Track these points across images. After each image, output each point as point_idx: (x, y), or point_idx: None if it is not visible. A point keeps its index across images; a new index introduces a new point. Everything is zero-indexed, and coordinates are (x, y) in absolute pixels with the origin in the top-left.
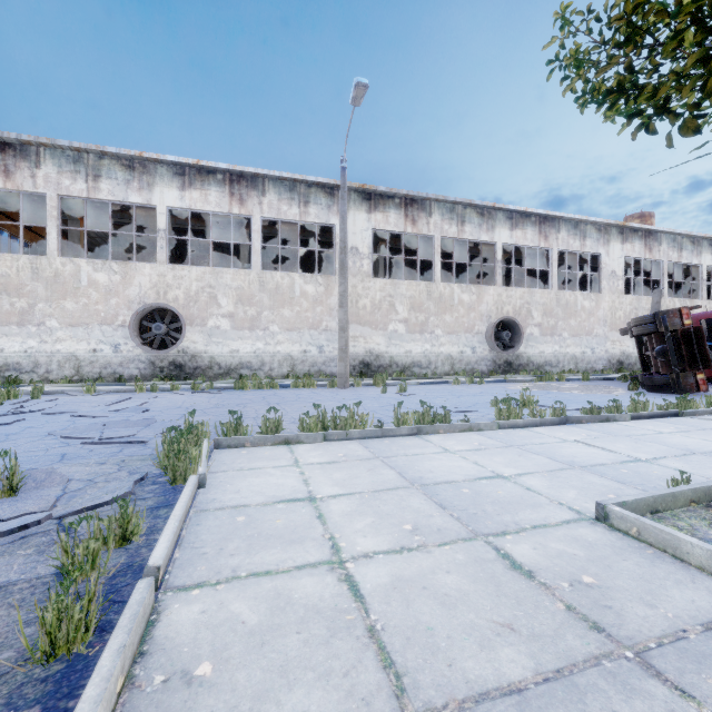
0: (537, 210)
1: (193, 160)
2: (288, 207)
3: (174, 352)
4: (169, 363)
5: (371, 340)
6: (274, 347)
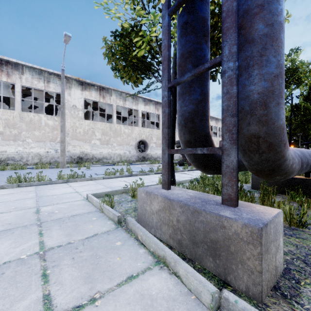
0: (154, 99)
1: None
2: (38, 82)
3: None
4: None
5: (83, 147)
6: (29, 150)
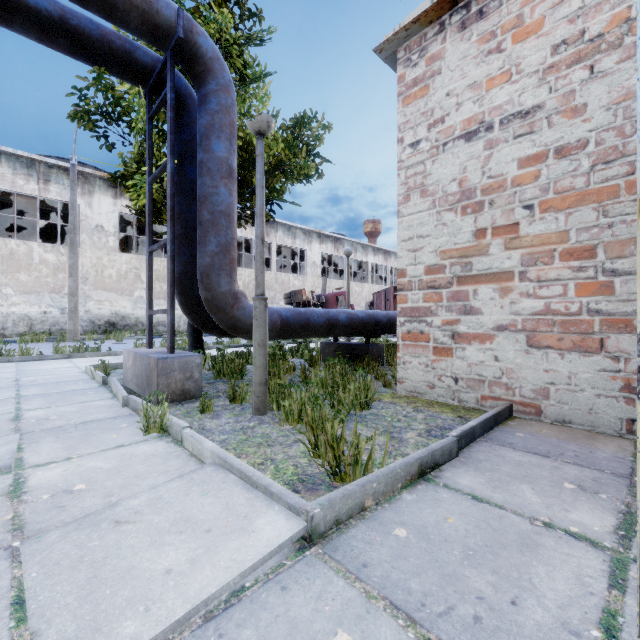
0: None
1: None
2: (25, 182)
3: None
4: None
5: (117, 304)
6: (7, 308)
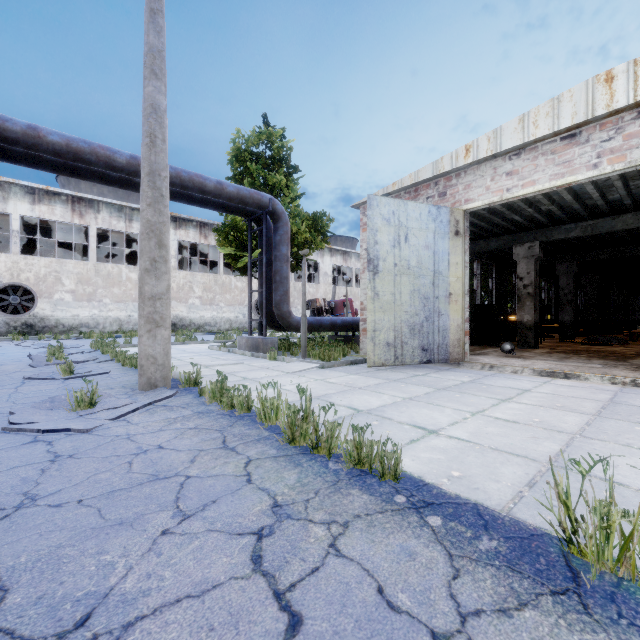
0: None
1: (43, 186)
2: (117, 222)
3: (26, 316)
4: (22, 323)
5: (177, 309)
6: (106, 313)
